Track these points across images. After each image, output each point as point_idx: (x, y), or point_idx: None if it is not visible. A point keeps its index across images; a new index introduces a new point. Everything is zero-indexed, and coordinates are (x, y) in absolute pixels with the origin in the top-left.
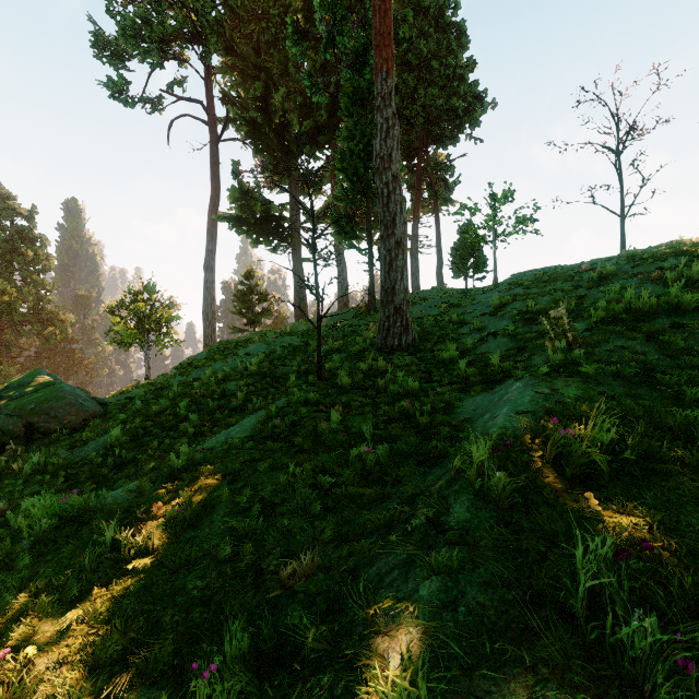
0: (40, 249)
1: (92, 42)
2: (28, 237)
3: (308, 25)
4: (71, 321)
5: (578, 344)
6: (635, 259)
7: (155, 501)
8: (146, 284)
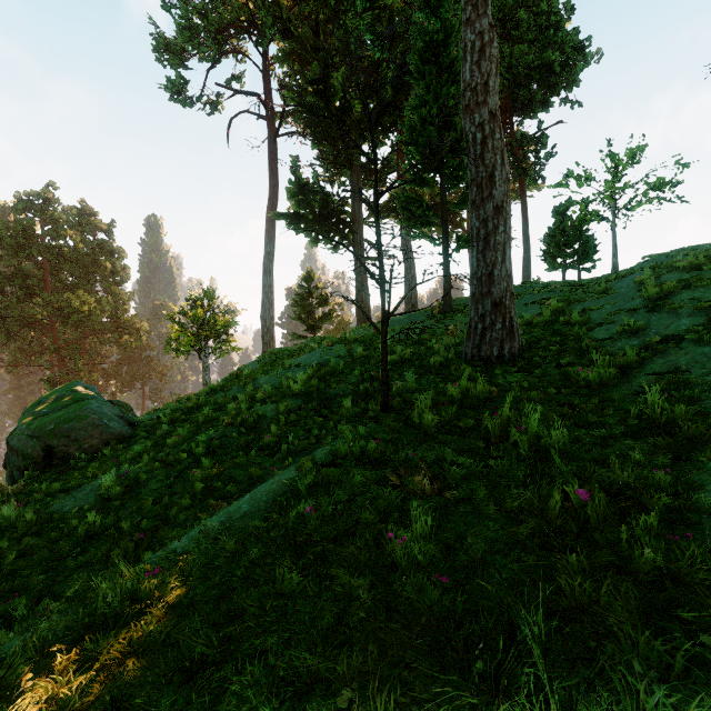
0: (118, 261)
1: (153, 46)
2: (108, 250)
3: None
4: (145, 329)
5: None
6: None
7: None
8: (206, 290)
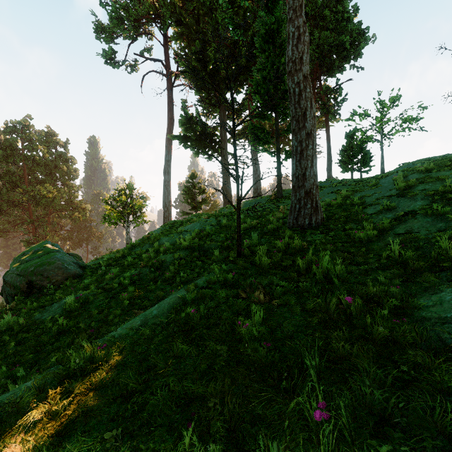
0: (71, 165)
1: (94, 29)
2: (64, 158)
3: None
4: (88, 209)
5: None
6: None
7: (20, 435)
8: (128, 184)
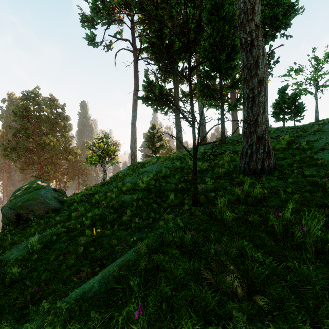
0: (66, 121)
1: (80, 19)
2: (62, 117)
3: None
4: (79, 153)
5: None
6: None
7: None
8: (105, 134)
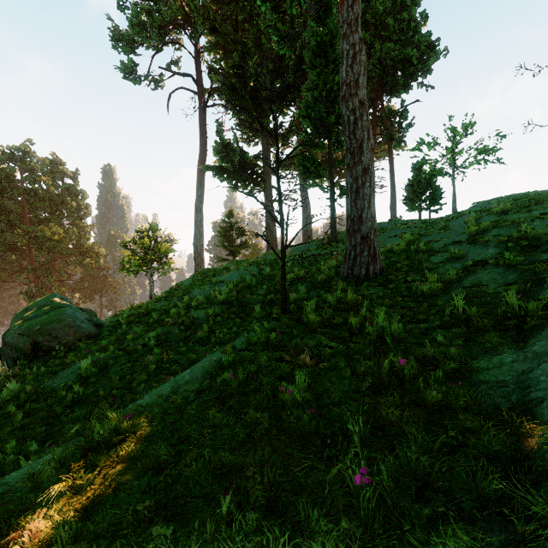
0: (81, 200)
1: (110, 36)
2: (73, 192)
3: (277, 0)
4: (103, 254)
5: None
6: None
7: (42, 510)
8: (151, 224)
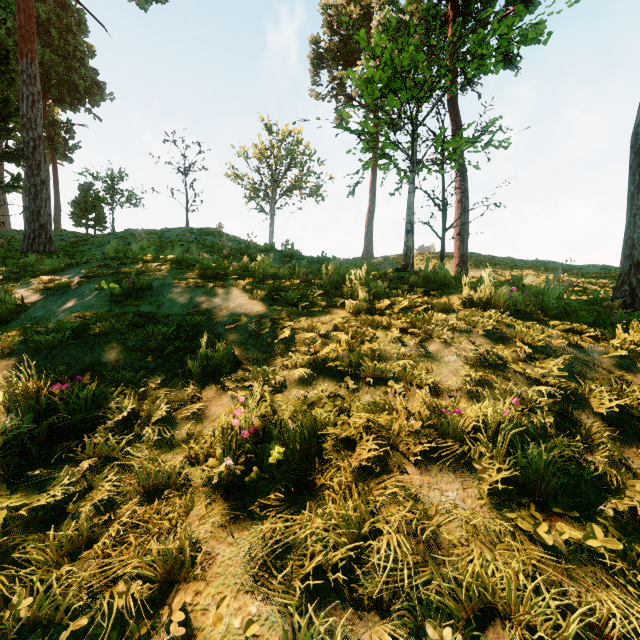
0: None
1: None
2: None
3: None
4: None
5: (149, 244)
6: (186, 229)
7: None
8: None
